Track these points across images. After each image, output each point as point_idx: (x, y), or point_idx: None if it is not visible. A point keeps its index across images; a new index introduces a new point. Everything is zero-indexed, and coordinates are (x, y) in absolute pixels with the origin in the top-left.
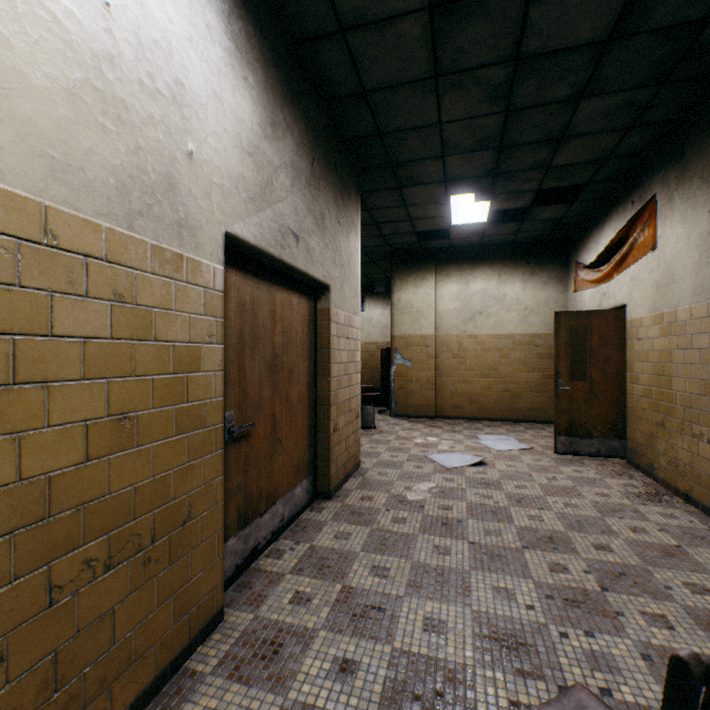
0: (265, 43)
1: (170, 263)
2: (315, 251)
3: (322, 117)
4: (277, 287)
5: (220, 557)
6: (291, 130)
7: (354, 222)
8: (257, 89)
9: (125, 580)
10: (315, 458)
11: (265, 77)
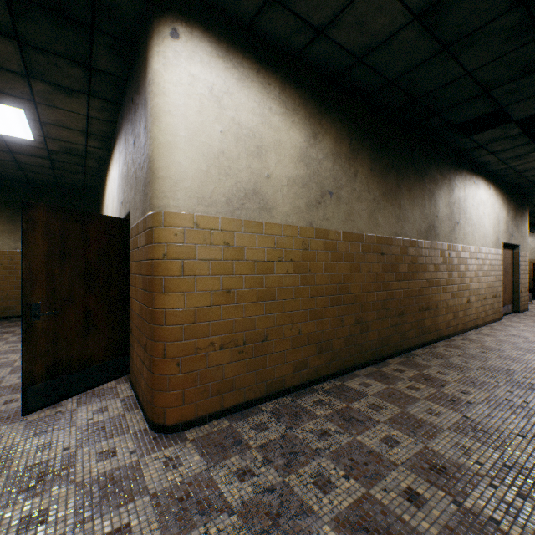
0: (506, 194)
1: (497, 252)
2: (515, 236)
3: (517, 194)
4: (505, 249)
5: (501, 307)
6: (510, 208)
7: (526, 218)
8: (505, 207)
9: (494, 300)
10: (512, 300)
11: (506, 202)
